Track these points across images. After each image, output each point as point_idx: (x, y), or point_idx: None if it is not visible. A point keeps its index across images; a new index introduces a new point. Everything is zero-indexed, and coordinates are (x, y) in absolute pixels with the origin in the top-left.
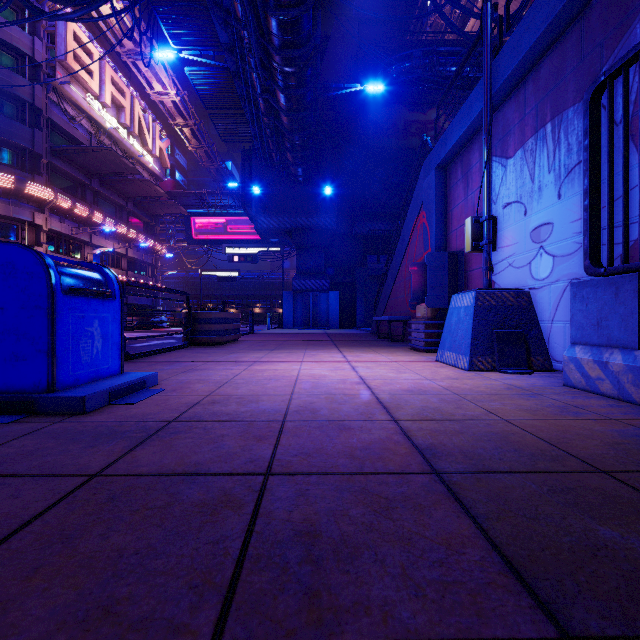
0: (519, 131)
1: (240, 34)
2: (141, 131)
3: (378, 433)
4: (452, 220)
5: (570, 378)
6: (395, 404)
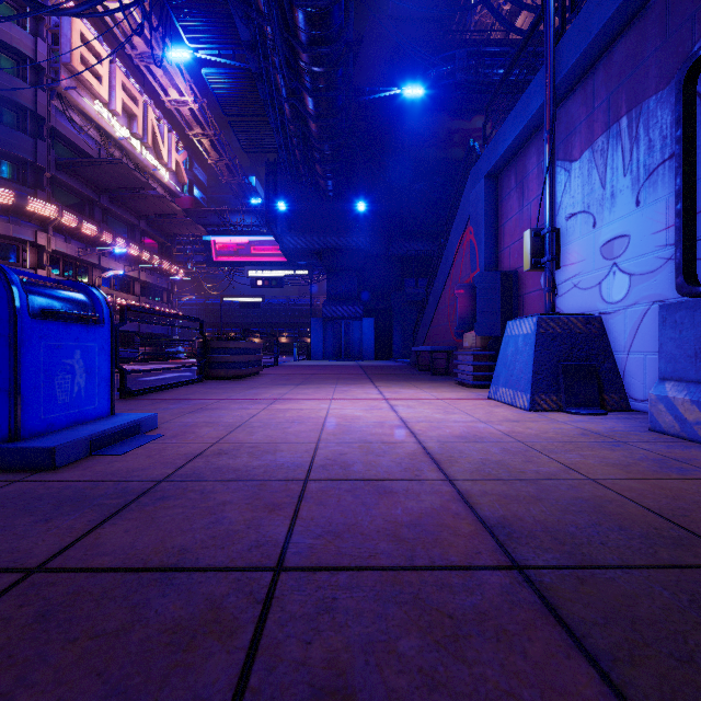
0: (586, 129)
1: (263, 30)
2: (155, 142)
3: (429, 500)
4: (504, 236)
5: (659, 421)
6: (447, 456)
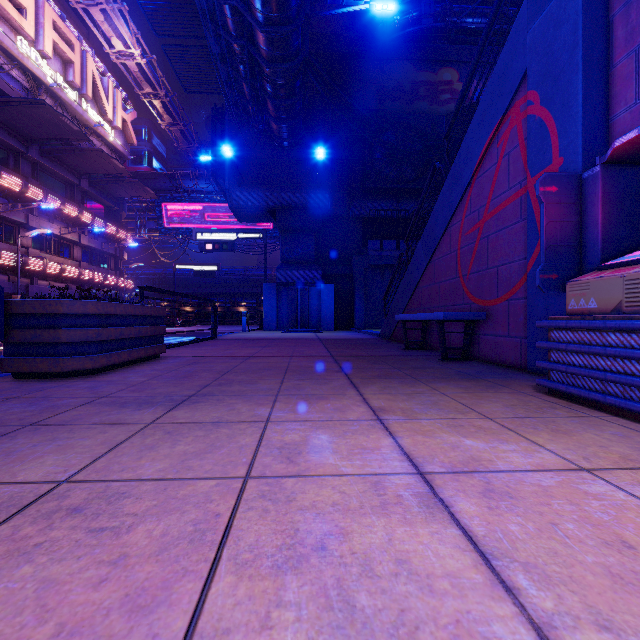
0: None
1: None
2: (97, 96)
3: None
4: None
5: None
6: None
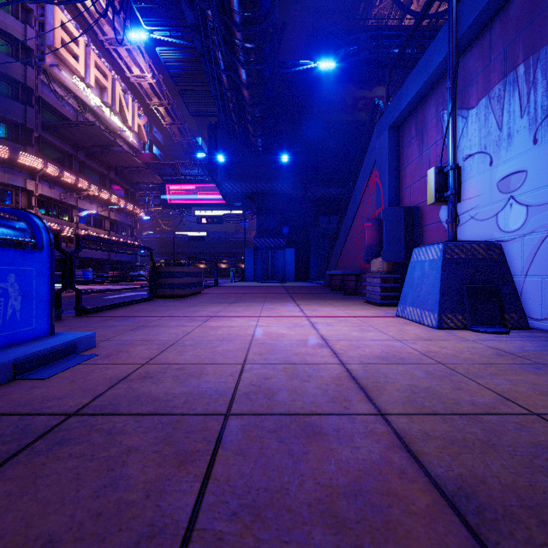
0: (483, 79)
1: (205, 13)
2: (122, 109)
3: (366, 446)
4: (405, 177)
5: None
6: (373, 381)
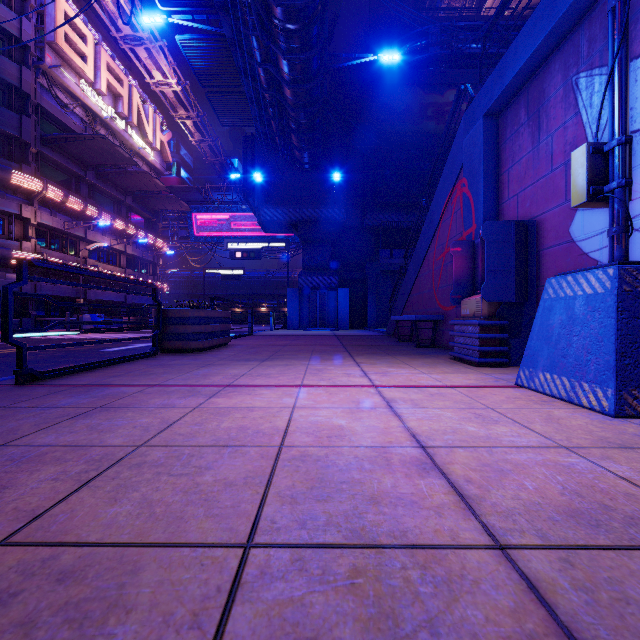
0: None
1: None
2: (140, 122)
3: None
4: (509, 183)
5: None
6: None
